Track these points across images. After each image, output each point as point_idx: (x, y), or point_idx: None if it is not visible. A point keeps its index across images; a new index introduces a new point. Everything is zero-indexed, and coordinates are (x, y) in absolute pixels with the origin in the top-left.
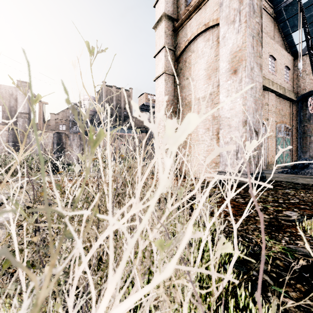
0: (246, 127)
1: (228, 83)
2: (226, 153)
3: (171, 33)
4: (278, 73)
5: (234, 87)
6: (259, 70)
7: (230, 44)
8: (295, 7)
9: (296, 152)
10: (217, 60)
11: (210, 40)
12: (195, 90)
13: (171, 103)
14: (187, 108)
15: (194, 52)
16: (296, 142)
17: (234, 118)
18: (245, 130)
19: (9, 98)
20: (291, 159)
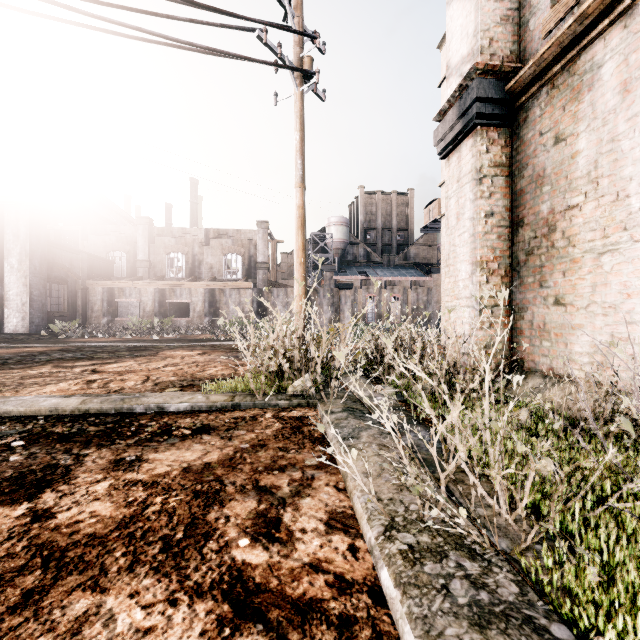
0: None
1: None
2: None
3: None
4: None
5: None
6: None
7: None
8: None
9: None
10: None
11: None
12: None
13: None
14: None
15: None
16: None
17: None
18: None
19: (248, 245)
20: None
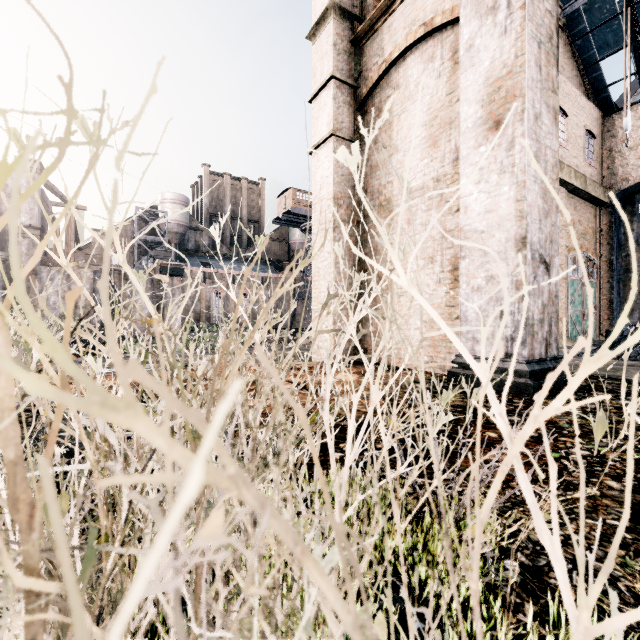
0: (524, 252)
1: (480, 153)
2: (475, 313)
3: (349, 49)
4: (571, 144)
5: (495, 161)
6: (553, 121)
7: (485, 62)
8: (608, 5)
9: (607, 311)
10: (453, 102)
11: (436, 58)
12: (402, 173)
13: (348, 203)
14: (384, 214)
15: (400, 88)
16: (608, 290)
17: (496, 232)
18: (523, 259)
19: None
20: (598, 325)
